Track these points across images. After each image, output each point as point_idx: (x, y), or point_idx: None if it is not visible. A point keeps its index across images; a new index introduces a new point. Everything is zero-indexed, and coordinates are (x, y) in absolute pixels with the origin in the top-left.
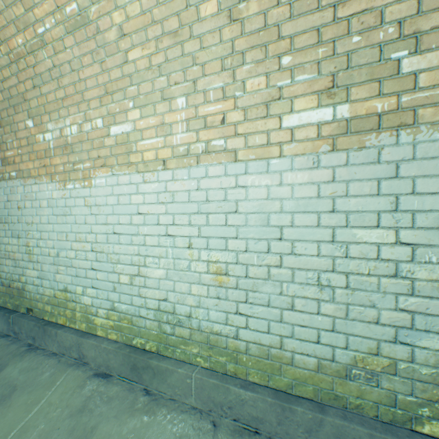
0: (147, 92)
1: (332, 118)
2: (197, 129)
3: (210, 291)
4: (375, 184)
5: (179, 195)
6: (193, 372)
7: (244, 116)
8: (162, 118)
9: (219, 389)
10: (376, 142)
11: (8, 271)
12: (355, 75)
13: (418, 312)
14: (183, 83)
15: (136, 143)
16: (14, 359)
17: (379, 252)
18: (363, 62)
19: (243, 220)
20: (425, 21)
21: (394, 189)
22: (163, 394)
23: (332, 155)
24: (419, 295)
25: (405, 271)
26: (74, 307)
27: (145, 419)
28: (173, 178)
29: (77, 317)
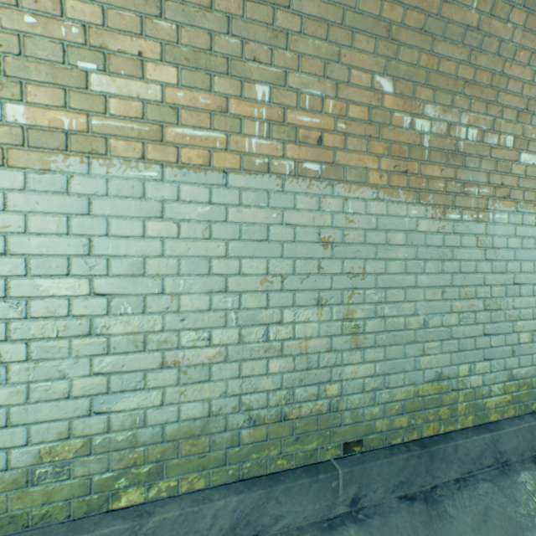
0: None
1: (0, 118)
2: None
3: None
4: (65, 220)
5: None
6: None
7: None
8: None
9: None
10: (66, 167)
11: None
12: (33, 69)
13: (115, 372)
14: None
15: None
16: None
17: (72, 306)
18: (43, 56)
19: None
20: (113, 40)
21: (88, 229)
22: None
23: (3, 172)
24: (116, 353)
25: (102, 327)
26: None
27: None
28: None
29: None
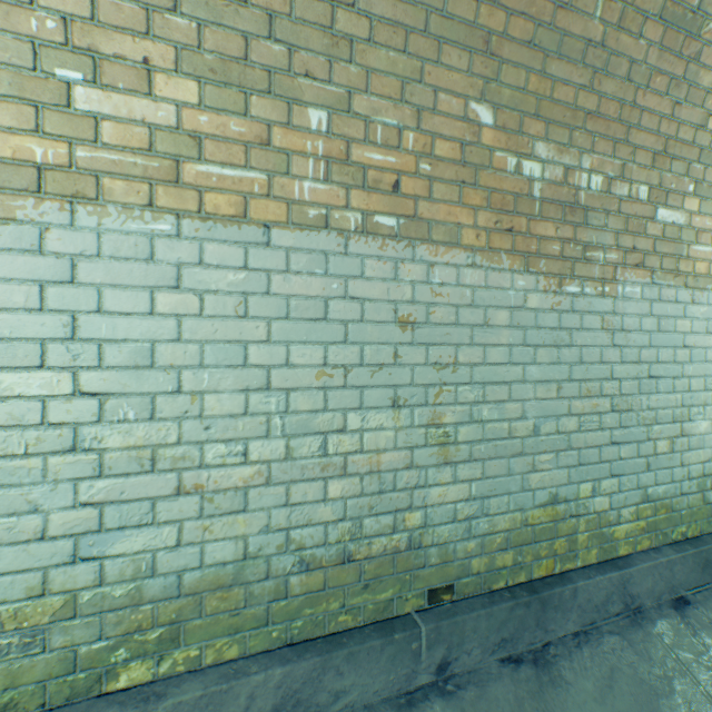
0: None
1: None
2: None
3: None
4: (37, 290)
5: None
6: None
7: None
8: None
9: None
10: (38, 215)
11: None
12: None
13: (110, 502)
14: None
15: None
16: None
17: (47, 411)
18: (4, 59)
19: None
20: (107, 39)
21: (71, 303)
22: None
23: None
24: (112, 475)
25: (91, 439)
26: None
27: None
28: None
29: None
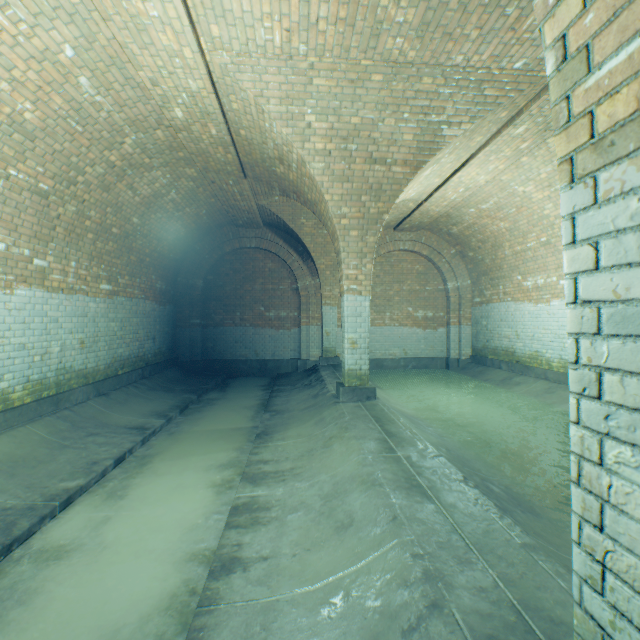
0: None
1: None
2: None
3: None
4: None
5: None
6: None
7: None
8: None
9: None
10: None
11: (505, 344)
12: None
13: None
14: None
15: None
16: (515, 376)
17: None
18: None
19: None
20: None
21: None
22: None
23: None
24: None
25: None
26: (540, 359)
27: None
28: None
29: (542, 363)
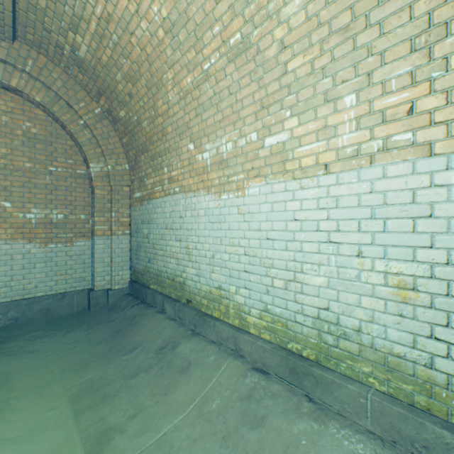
0: (306, 98)
1: None
2: (370, 126)
3: (389, 306)
4: None
5: (344, 199)
6: (367, 393)
7: (445, 100)
8: (324, 121)
9: (407, 420)
10: None
11: (172, 267)
12: None
13: None
14: (353, 79)
15: (292, 151)
16: (184, 339)
17: None
18: None
19: (442, 226)
20: None
21: None
22: (328, 406)
23: None
24: None
25: None
26: (227, 304)
27: (315, 426)
28: (337, 182)
29: (230, 313)
